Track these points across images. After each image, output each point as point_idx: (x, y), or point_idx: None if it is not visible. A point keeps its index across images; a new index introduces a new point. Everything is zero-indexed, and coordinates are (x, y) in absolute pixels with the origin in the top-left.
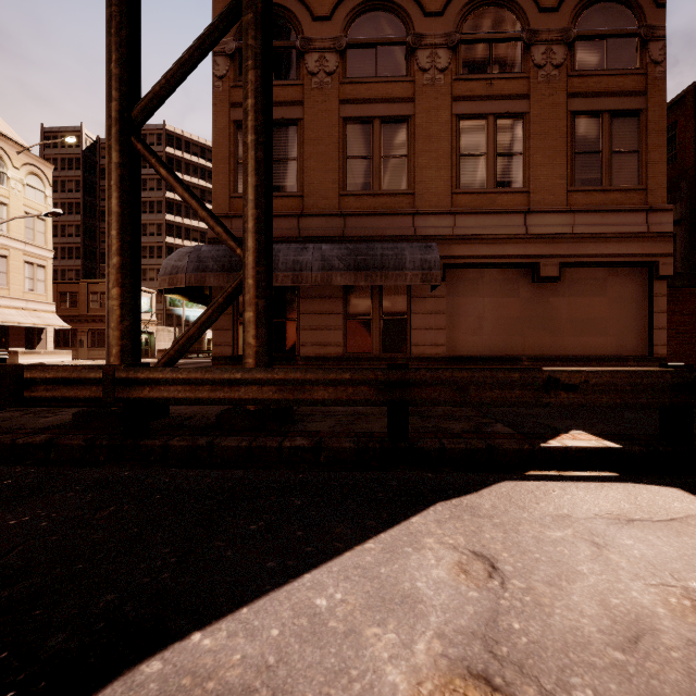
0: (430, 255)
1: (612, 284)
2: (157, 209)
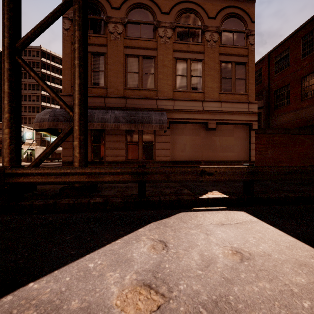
0: (163, 117)
1: (236, 131)
2: (36, 88)
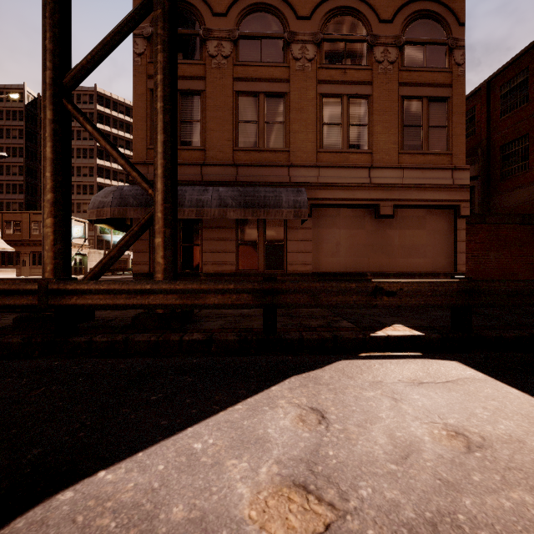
0: (300, 197)
1: (429, 221)
2: (89, 155)
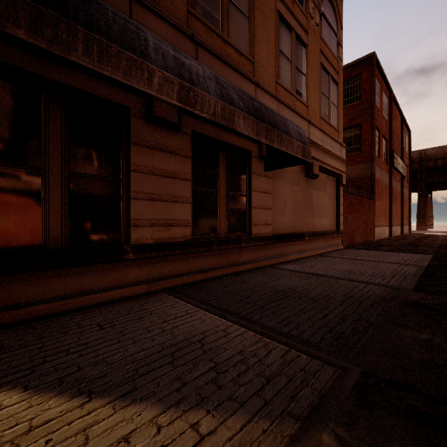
0: (300, 129)
1: (328, 185)
2: None
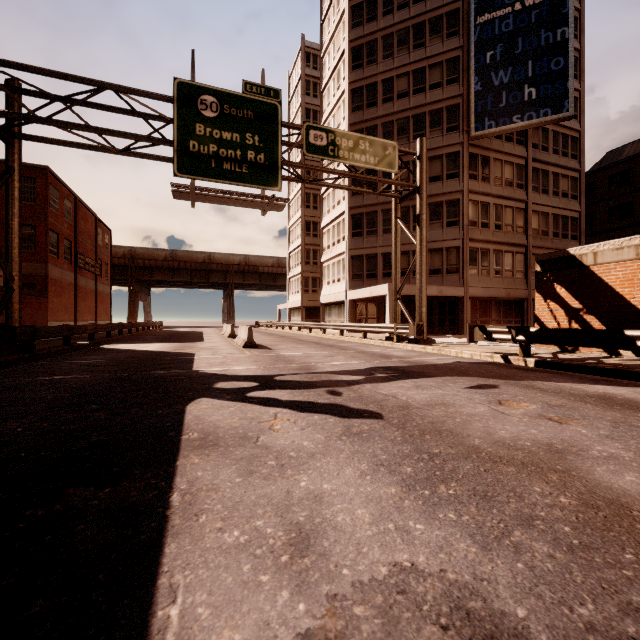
0: None
1: None
2: None
